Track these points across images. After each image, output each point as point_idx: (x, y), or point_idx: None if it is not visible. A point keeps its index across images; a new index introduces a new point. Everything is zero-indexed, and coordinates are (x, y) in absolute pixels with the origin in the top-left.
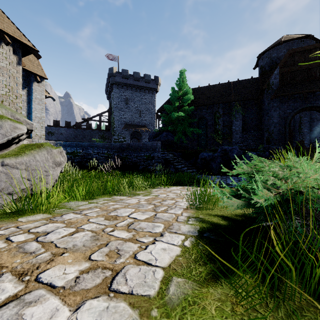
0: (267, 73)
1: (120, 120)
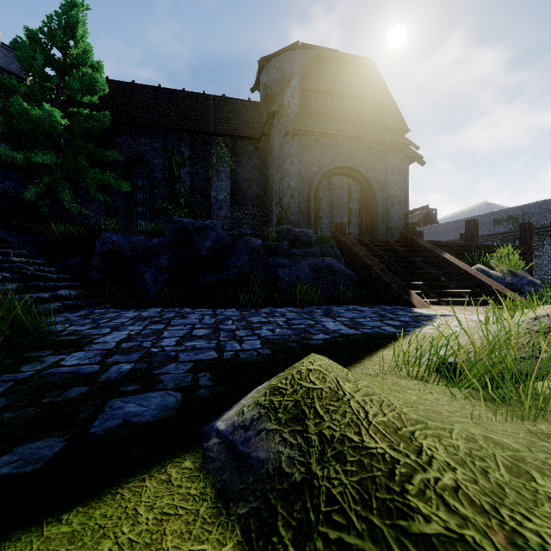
0: (276, 97)
1: None
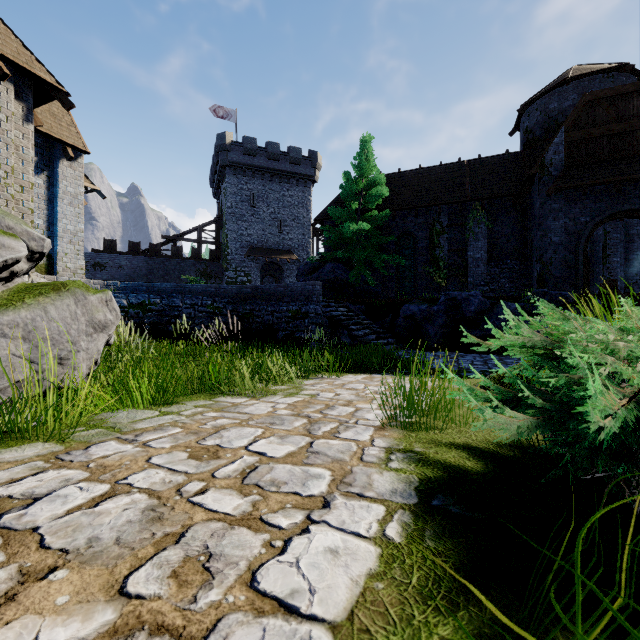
0: (539, 142)
1: (240, 239)
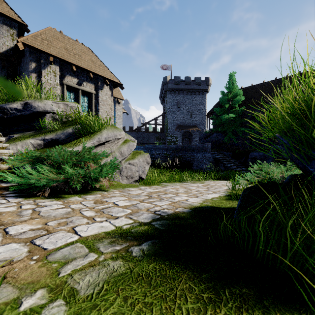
0: None
1: (173, 122)
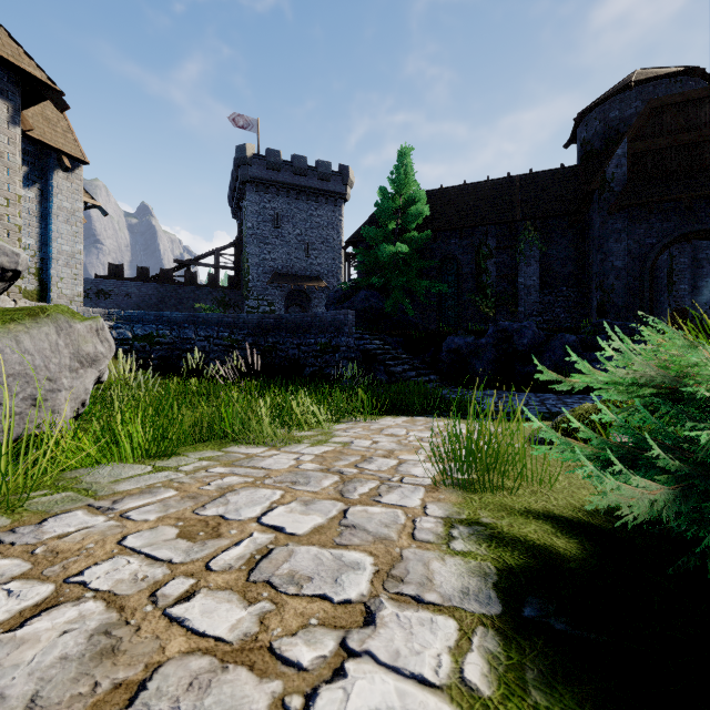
0: (598, 155)
1: (263, 264)
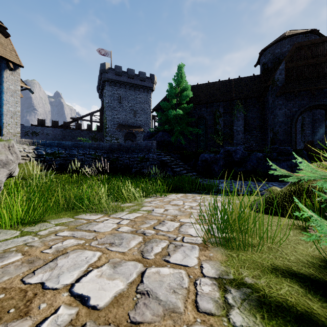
0: (270, 70)
1: (113, 120)
